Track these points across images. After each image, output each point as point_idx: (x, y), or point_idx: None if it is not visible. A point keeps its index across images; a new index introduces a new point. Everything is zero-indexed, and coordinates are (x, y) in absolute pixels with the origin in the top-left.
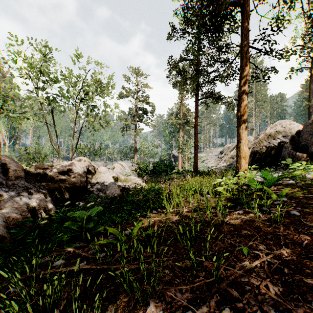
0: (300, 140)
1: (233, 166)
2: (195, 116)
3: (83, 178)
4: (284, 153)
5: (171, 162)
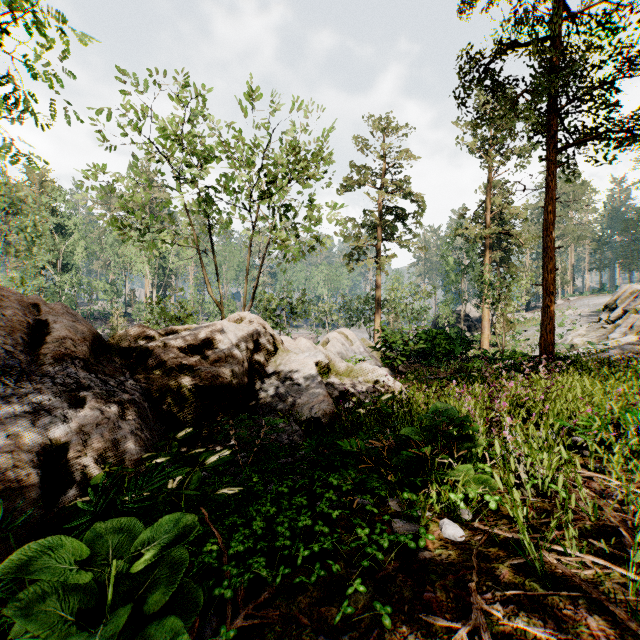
0: None
1: None
2: (547, 198)
3: (241, 365)
4: None
5: (461, 332)
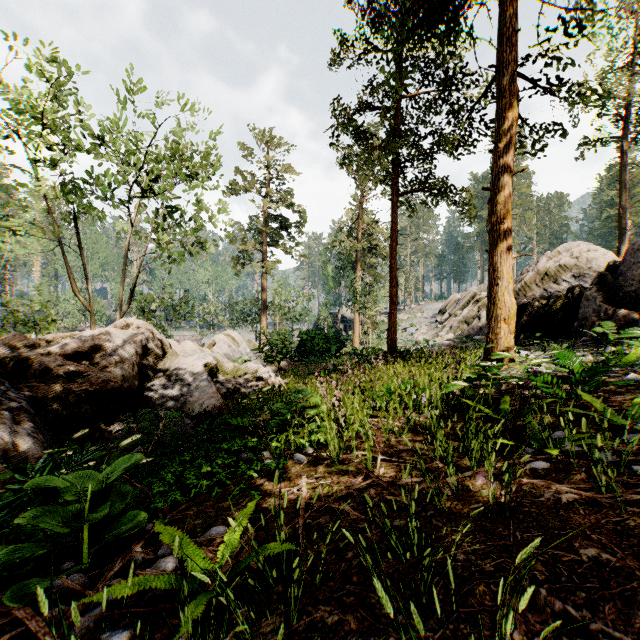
0: (619, 281)
1: (469, 338)
2: (392, 230)
3: (132, 369)
4: (585, 310)
5: (338, 332)
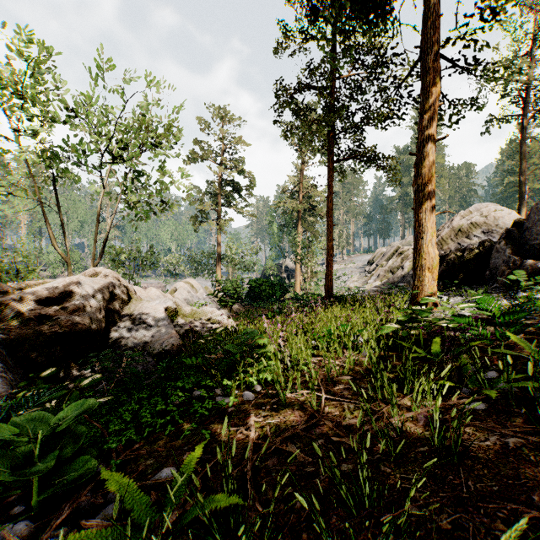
0: (525, 236)
1: (394, 285)
2: (329, 192)
3: (99, 313)
4: (495, 261)
5: (282, 280)
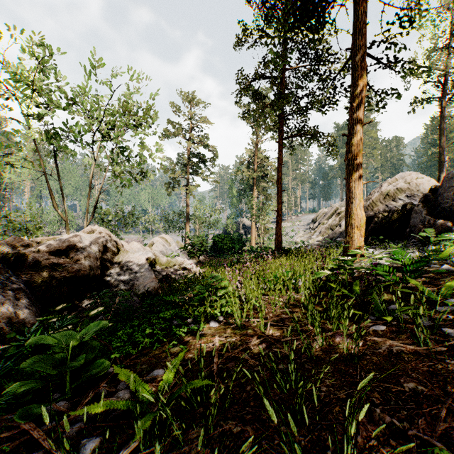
0: (438, 200)
1: (333, 240)
2: (278, 164)
3: (96, 262)
4: (414, 220)
5: (240, 235)
